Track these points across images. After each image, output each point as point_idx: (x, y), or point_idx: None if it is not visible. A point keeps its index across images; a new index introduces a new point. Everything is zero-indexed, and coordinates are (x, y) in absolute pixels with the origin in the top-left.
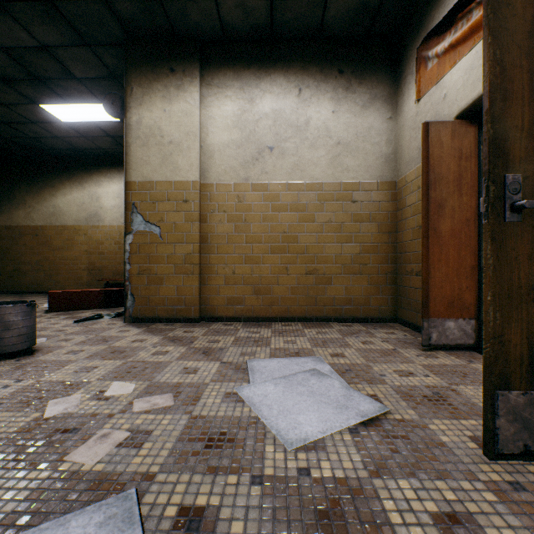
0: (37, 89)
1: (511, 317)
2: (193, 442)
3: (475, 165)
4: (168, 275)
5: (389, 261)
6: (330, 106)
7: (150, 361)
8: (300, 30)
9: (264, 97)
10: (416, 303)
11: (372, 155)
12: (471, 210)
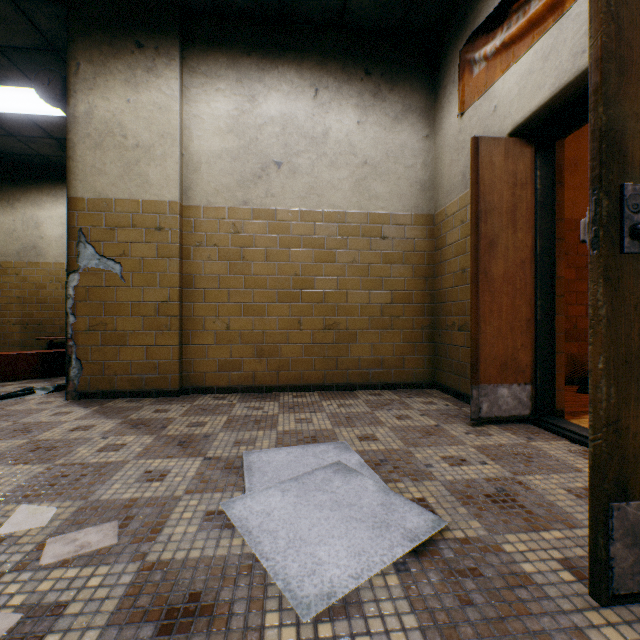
0: None
1: (629, 393)
2: (140, 623)
3: (531, 195)
4: (134, 332)
5: (425, 313)
6: (355, 115)
7: (93, 463)
8: (317, 12)
9: (269, 95)
10: (459, 364)
11: (406, 181)
12: (527, 250)
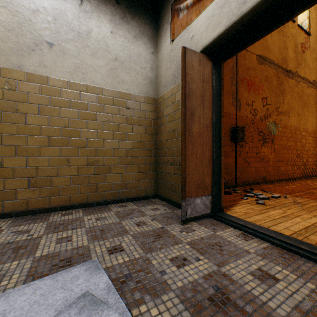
0: None
1: None
2: None
3: (211, 88)
4: None
5: (152, 155)
6: (109, 26)
7: None
8: None
9: None
10: (171, 184)
11: (141, 76)
12: (209, 119)
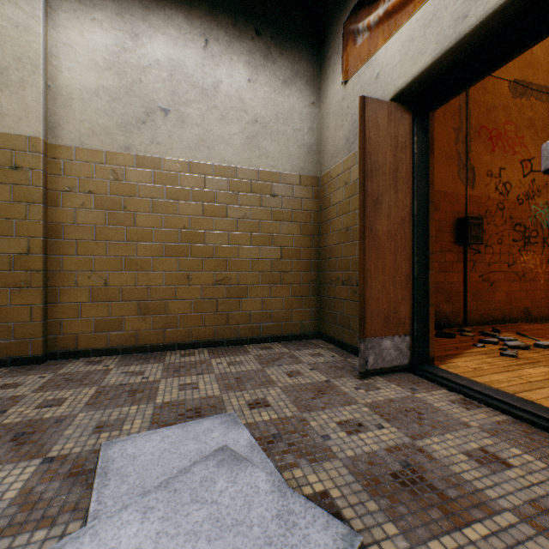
0: None
1: None
2: None
3: (410, 158)
4: None
5: (312, 268)
6: (246, 72)
7: None
8: None
9: (155, 36)
10: (343, 316)
11: (294, 143)
12: (407, 210)
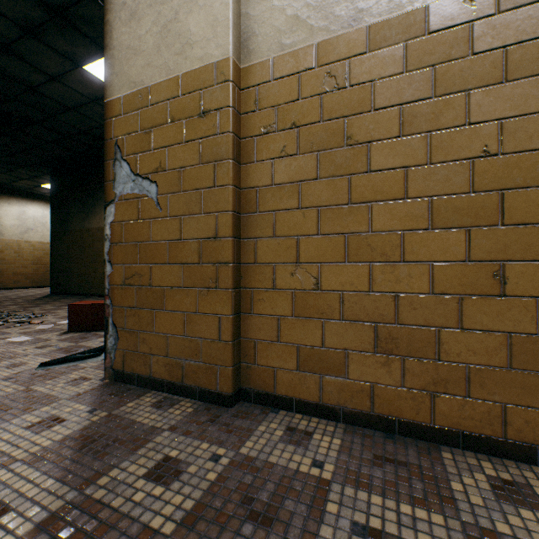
0: (67, 37)
1: None
2: None
3: None
4: (171, 288)
5: None
6: None
7: None
8: None
9: None
10: None
11: None
12: None
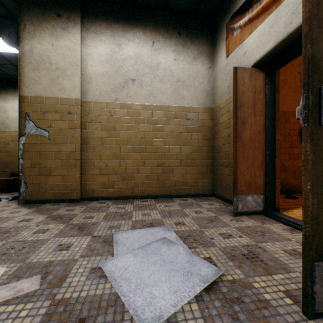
0: None
1: None
2: None
3: (263, 97)
4: (56, 168)
5: (209, 158)
6: (173, 55)
7: (29, 240)
8: (153, 1)
9: (128, 44)
10: (226, 184)
11: (199, 90)
12: (261, 125)
